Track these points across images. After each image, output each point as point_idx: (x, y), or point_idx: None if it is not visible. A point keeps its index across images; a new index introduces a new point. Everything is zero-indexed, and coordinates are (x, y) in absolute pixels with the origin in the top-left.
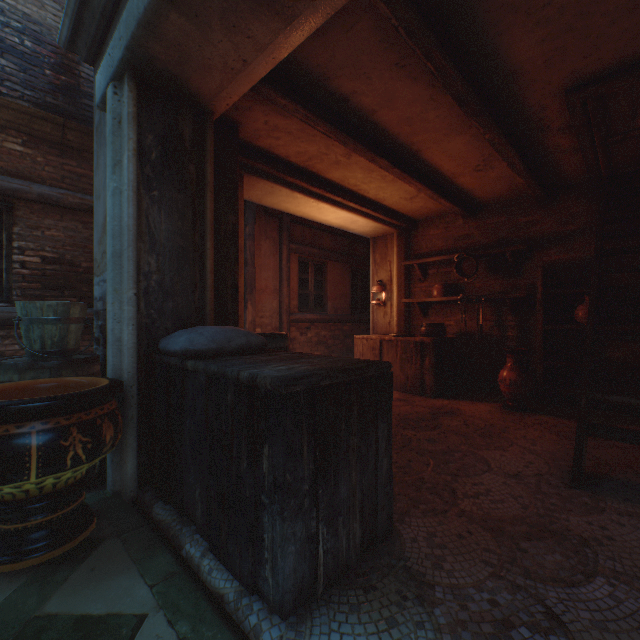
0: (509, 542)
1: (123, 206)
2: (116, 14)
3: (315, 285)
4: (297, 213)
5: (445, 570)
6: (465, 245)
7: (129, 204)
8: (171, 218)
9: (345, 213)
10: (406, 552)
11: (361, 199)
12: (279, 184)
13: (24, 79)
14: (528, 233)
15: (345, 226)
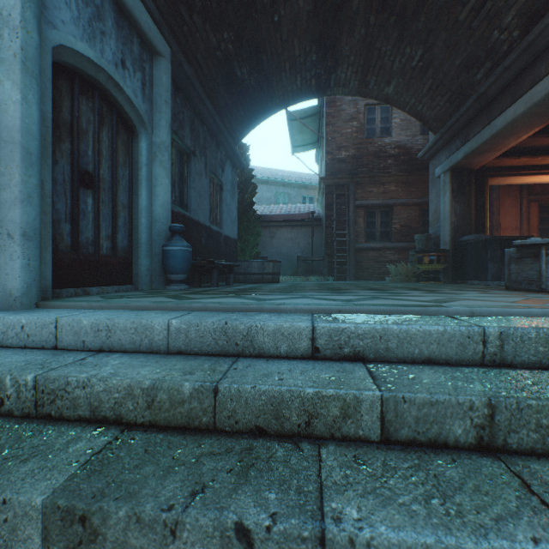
0: None
1: (446, 206)
2: (441, 150)
3: None
4: (524, 183)
5: None
6: None
7: (448, 205)
8: (460, 206)
9: None
10: None
11: None
12: (507, 176)
13: (394, 164)
14: None
15: None
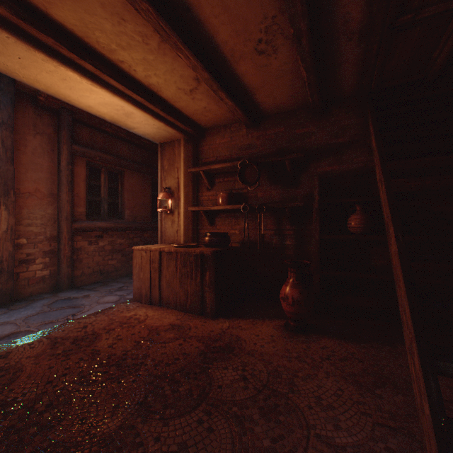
0: None
1: None
2: None
3: (110, 192)
4: (36, 84)
5: None
6: (249, 155)
7: None
8: None
9: (109, 95)
10: None
11: (129, 80)
12: None
13: None
14: (305, 144)
15: (121, 121)
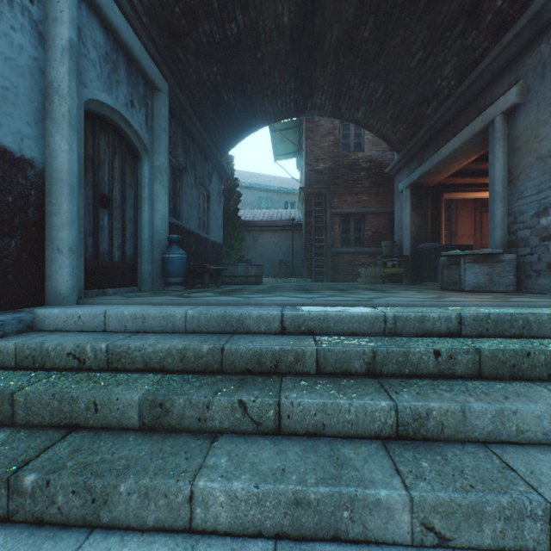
0: None
1: (407, 217)
2: (403, 168)
3: None
4: (474, 197)
5: None
6: None
7: (409, 217)
8: (418, 217)
9: None
10: None
11: None
12: (459, 192)
13: (367, 176)
14: None
15: None
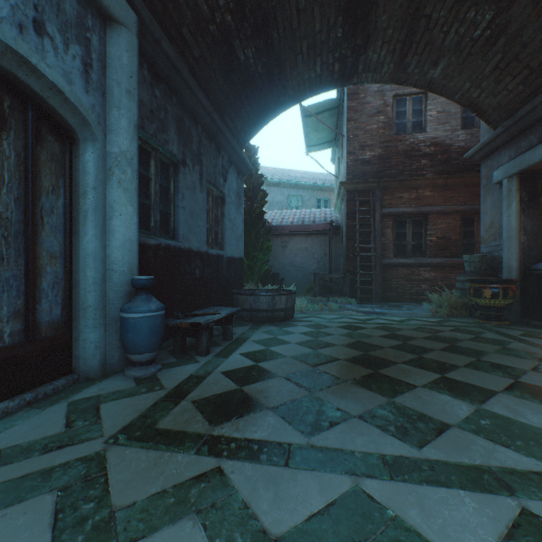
0: None
1: (511, 220)
2: (501, 147)
3: None
4: None
5: None
6: None
7: (516, 220)
8: (531, 221)
9: None
10: None
11: None
12: None
13: (430, 164)
14: None
15: None
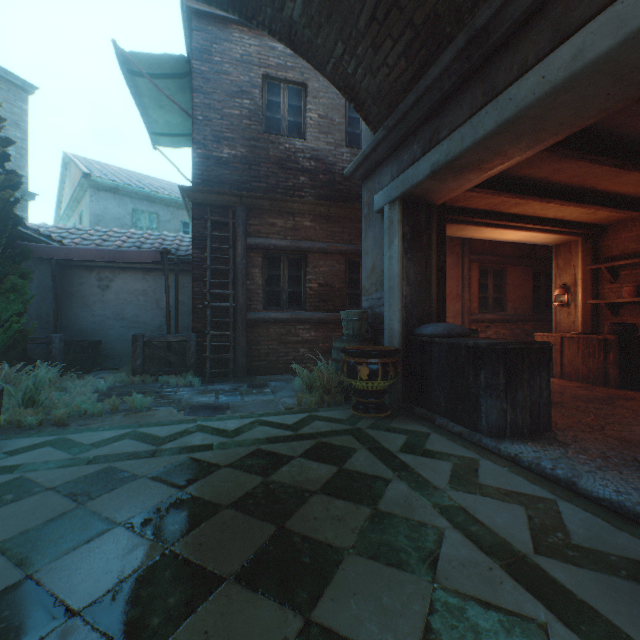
0: (629, 444)
1: (394, 264)
2: (383, 162)
3: (494, 289)
4: (480, 237)
5: (578, 443)
6: None
7: (399, 264)
8: (415, 266)
9: (524, 233)
10: (557, 436)
11: (540, 220)
12: (469, 225)
13: (311, 185)
14: None
15: (524, 240)
